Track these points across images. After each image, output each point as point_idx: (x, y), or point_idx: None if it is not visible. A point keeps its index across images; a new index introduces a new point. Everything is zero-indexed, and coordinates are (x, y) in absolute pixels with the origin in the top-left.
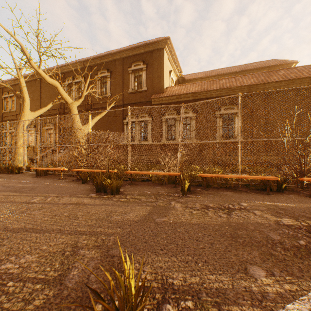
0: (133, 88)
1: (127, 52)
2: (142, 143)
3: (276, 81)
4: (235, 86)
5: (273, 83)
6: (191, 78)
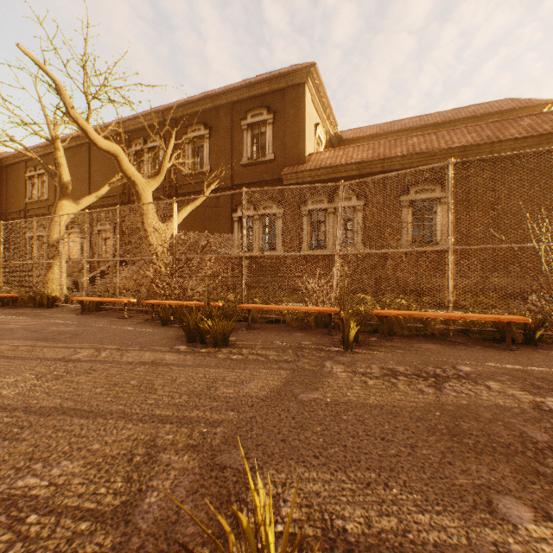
0: (250, 156)
1: (238, 92)
2: (268, 254)
3: (516, 138)
4: (438, 148)
5: (510, 142)
6: (354, 137)
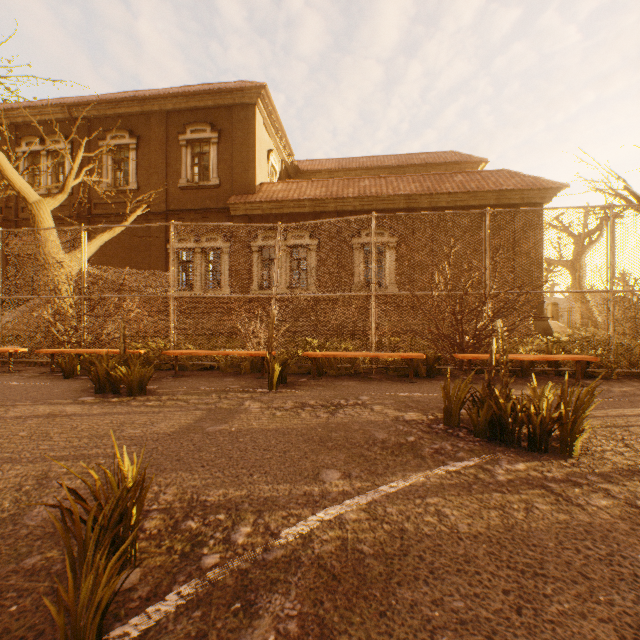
0: (191, 177)
1: (175, 100)
2: (201, 295)
3: (450, 192)
4: (386, 194)
5: (446, 196)
6: (313, 170)
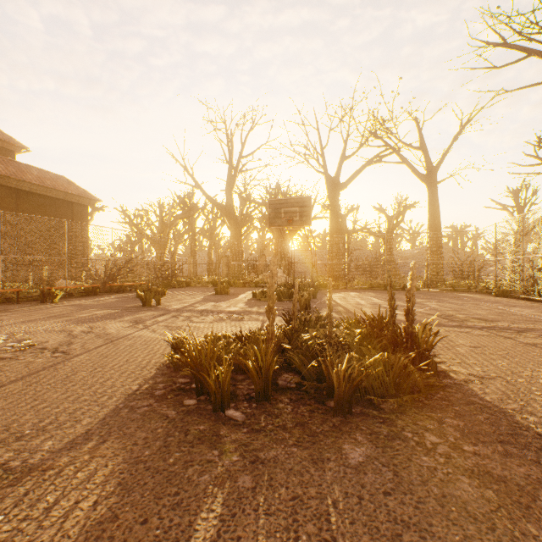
0: None
1: None
2: None
3: (35, 183)
4: None
5: (31, 184)
6: None
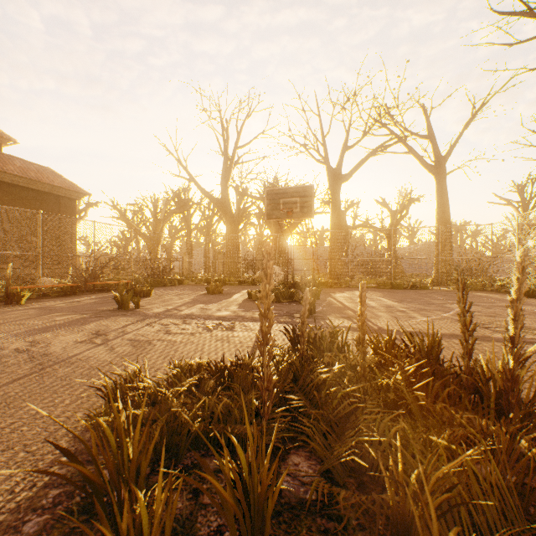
0: None
1: None
2: None
3: (17, 174)
4: None
5: (13, 176)
6: None
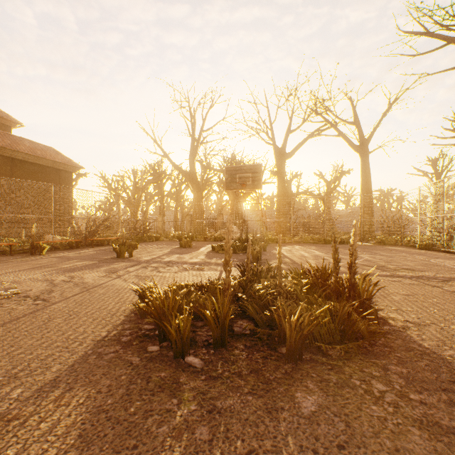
0: None
1: None
2: None
3: (27, 153)
4: None
5: (24, 154)
6: None
